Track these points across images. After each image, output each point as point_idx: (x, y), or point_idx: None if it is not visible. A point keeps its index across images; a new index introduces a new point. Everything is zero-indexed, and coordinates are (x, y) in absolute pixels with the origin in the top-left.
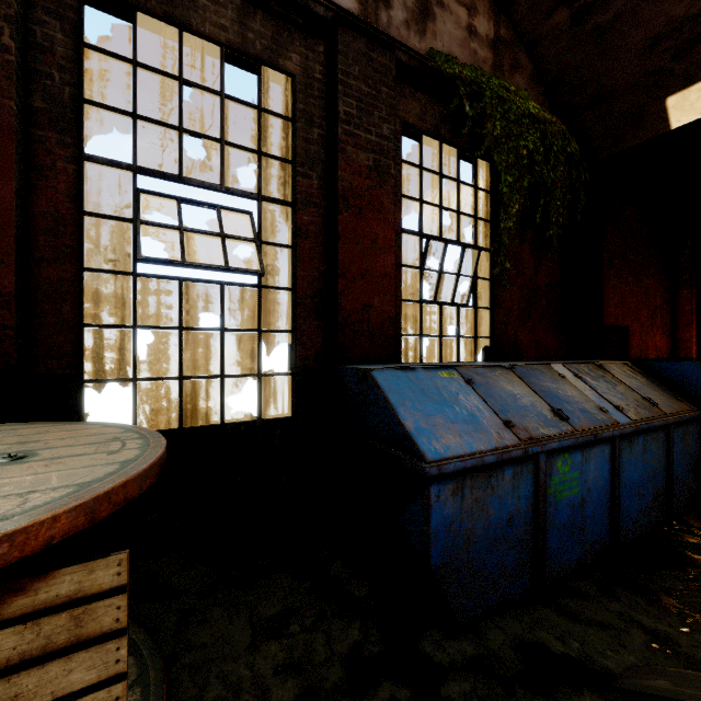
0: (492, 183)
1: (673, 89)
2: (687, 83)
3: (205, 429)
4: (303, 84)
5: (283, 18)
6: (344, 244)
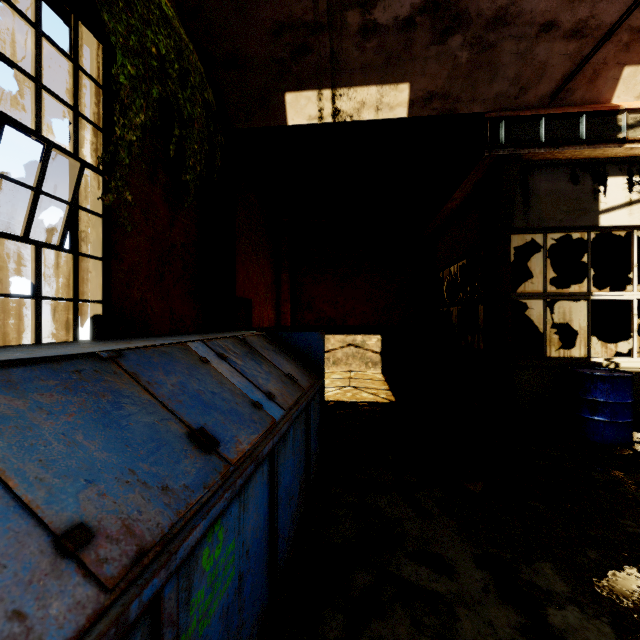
0: (107, 77)
1: (290, 86)
2: (300, 87)
3: None
4: None
5: None
6: None
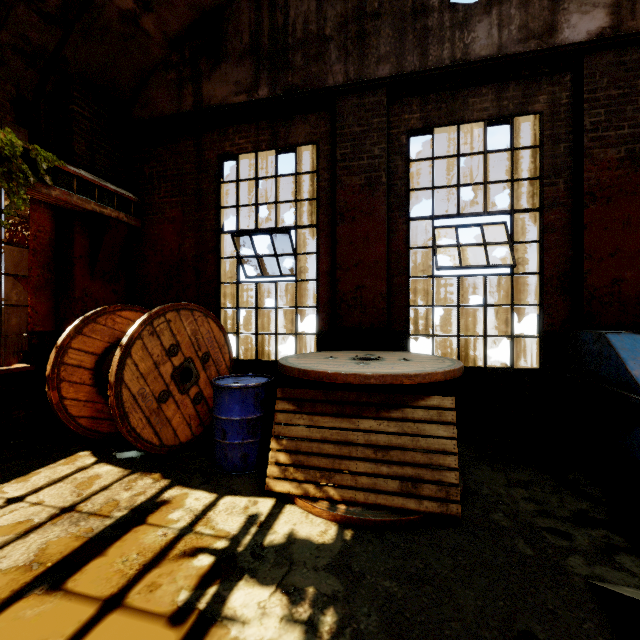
0: None
1: None
2: None
3: (473, 369)
4: (550, 115)
5: (531, 76)
6: (590, 232)
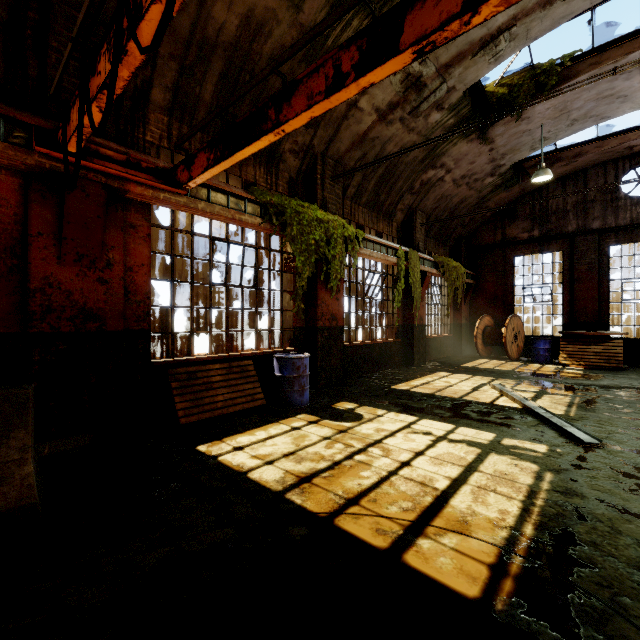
0: None
1: None
2: None
3: None
4: None
5: None
6: None
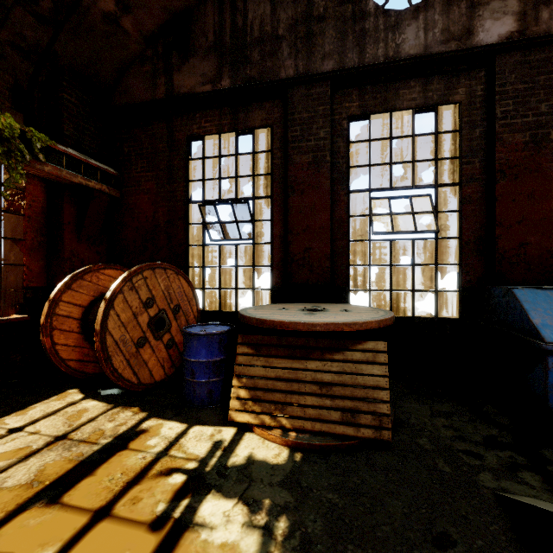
0: None
1: None
2: None
3: (403, 318)
4: (467, 104)
5: (451, 71)
6: (500, 203)
